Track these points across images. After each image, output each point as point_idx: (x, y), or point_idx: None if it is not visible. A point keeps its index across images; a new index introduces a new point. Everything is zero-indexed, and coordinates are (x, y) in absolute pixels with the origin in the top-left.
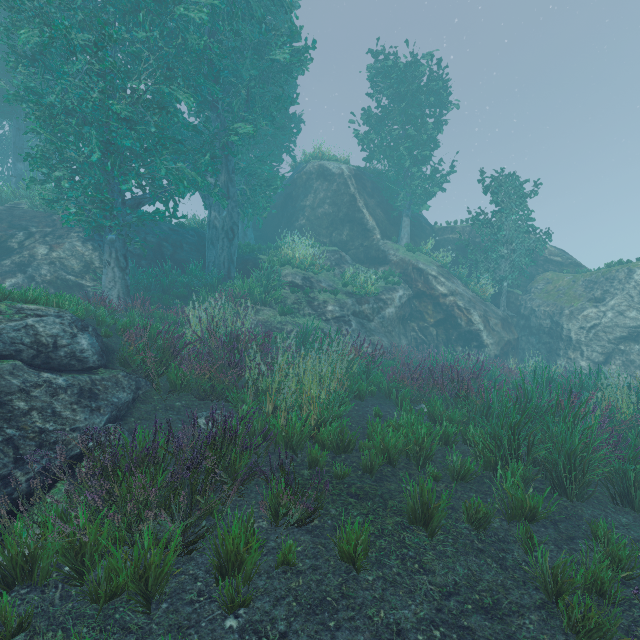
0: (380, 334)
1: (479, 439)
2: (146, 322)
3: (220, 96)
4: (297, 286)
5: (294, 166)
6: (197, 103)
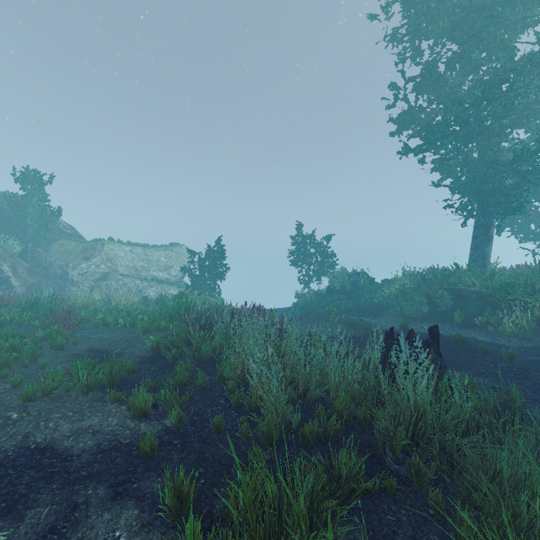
0: None
1: (17, 313)
2: None
3: None
4: None
5: None
6: None
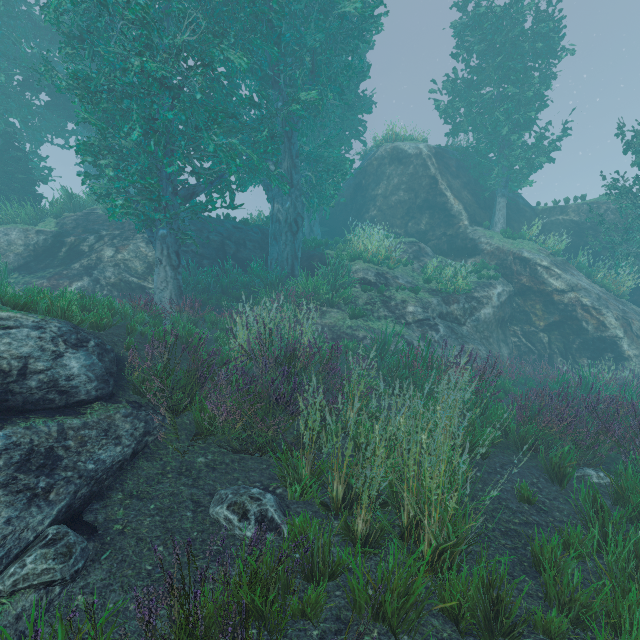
0: (475, 341)
1: None
2: (188, 329)
3: (281, 67)
4: (369, 283)
5: (363, 155)
6: (257, 79)
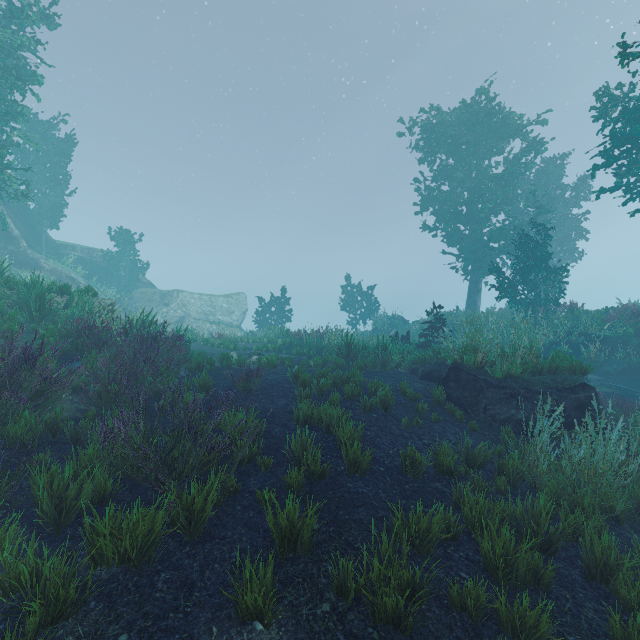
0: None
1: None
2: None
3: None
4: None
5: None
6: None
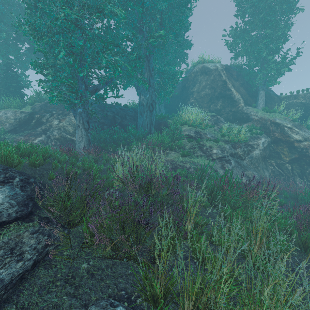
0: (251, 169)
1: None
2: (90, 165)
3: (144, 21)
4: (191, 137)
5: (186, 71)
6: (131, 28)
